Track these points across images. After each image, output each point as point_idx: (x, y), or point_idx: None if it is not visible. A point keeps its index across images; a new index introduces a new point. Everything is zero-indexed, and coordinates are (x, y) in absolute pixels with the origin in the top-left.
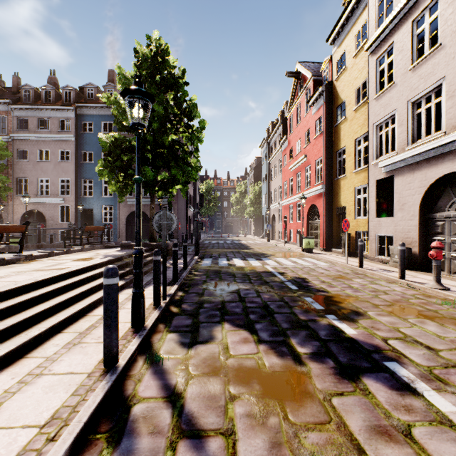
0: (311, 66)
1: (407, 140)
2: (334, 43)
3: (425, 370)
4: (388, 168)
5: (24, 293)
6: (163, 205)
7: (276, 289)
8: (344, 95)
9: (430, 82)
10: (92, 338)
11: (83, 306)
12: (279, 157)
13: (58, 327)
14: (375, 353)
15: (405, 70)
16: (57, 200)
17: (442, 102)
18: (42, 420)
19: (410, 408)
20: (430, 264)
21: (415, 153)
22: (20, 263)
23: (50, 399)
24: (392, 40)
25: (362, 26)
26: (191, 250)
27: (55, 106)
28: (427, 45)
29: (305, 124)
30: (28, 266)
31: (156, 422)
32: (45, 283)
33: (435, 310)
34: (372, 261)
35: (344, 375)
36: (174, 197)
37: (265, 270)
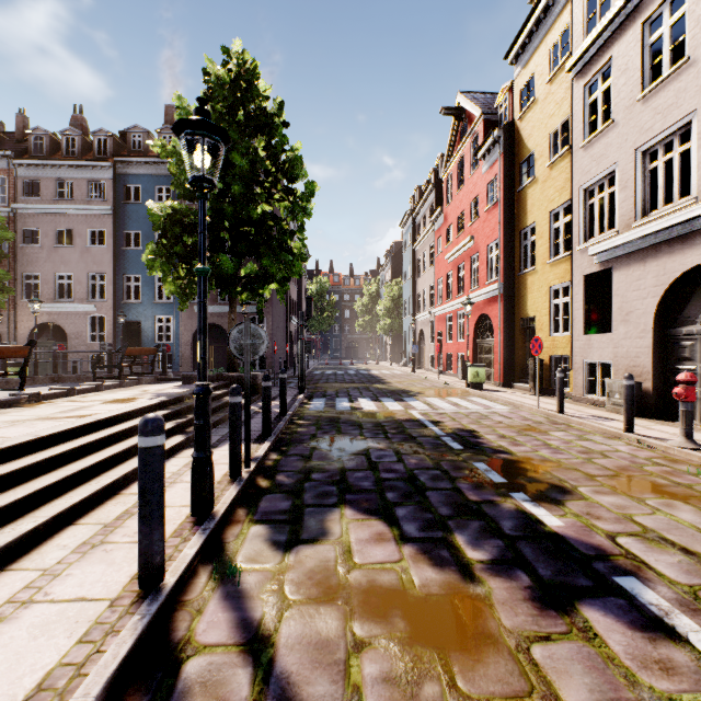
0: (481, 98)
1: (635, 212)
2: (517, 61)
3: (686, 593)
4: (604, 256)
5: (16, 458)
6: (250, 315)
7: (428, 449)
8: (533, 142)
9: (672, 119)
10: (124, 534)
11: (114, 479)
12: (430, 240)
13: (68, 515)
14: (598, 561)
15: (630, 100)
16: (85, 307)
17: (692, 150)
18: (20, 693)
19: (668, 666)
20: (672, 408)
21: (648, 232)
22: (19, 406)
23: (39, 650)
24: (609, 54)
25: (561, 34)
26: (293, 385)
27: (83, 161)
28: (667, 60)
29: (471, 188)
30: (31, 412)
31: (224, 693)
32: (52, 441)
33: (688, 484)
34: (577, 402)
35: (549, 602)
36: (267, 303)
37: (409, 417)
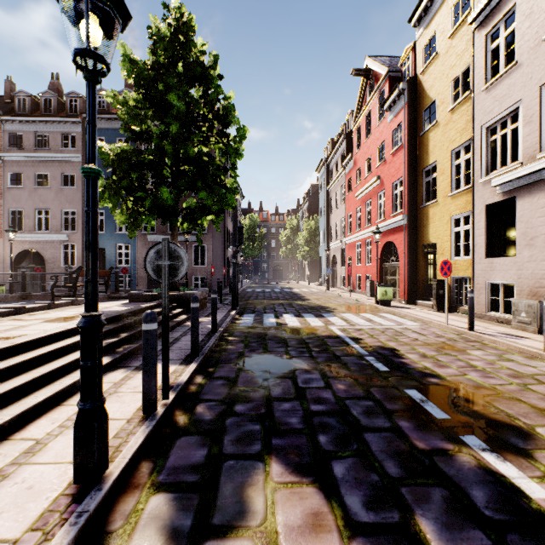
0: (386, 60)
1: (540, 144)
2: (419, 23)
3: None
4: (507, 186)
5: None
6: (194, 243)
7: (354, 371)
8: (434, 91)
9: None
10: None
11: (2, 421)
12: (342, 182)
13: None
14: None
15: (535, 41)
16: (59, 237)
17: None
18: None
19: None
20: None
21: None
22: None
23: None
24: (513, 1)
25: None
26: (228, 301)
27: (57, 118)
28: None
29: (377, 136)
30: None
31: None
32: None
33: None
34: (480, 319)
35: None
36: (207, 233)
37: (330, 333)
